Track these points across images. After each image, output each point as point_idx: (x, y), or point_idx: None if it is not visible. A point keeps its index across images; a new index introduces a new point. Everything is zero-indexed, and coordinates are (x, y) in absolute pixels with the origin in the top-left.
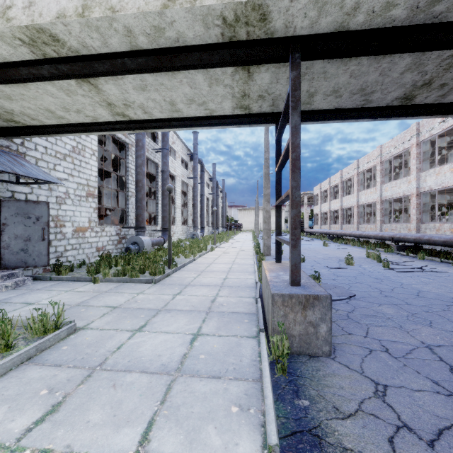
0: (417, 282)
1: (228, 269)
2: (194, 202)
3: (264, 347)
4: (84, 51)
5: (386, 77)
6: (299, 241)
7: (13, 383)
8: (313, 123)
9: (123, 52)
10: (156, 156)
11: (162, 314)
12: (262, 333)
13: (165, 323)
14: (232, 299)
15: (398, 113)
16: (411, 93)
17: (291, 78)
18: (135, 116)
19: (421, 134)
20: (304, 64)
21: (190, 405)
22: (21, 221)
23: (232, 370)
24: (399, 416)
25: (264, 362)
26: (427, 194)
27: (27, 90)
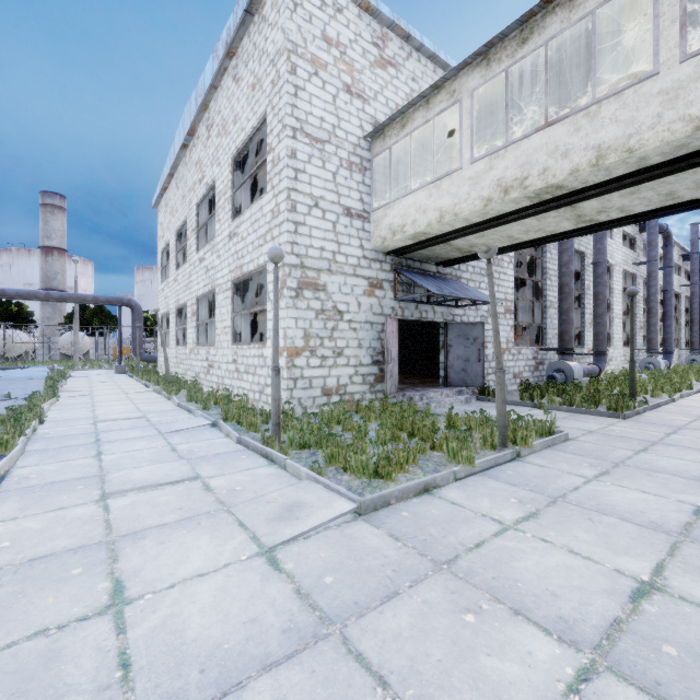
0: None
1: None
2: (649, 305)
3: None
4: (581, 186)
5: None
6: None
7: (553, 455)
8: None
9: (625, 174)
10: (582, 242)
11: (662, 446)
12: None
13: (672, 452)
14: None
15: None
16: None
17: None
18: (605, 218)
19: None
20: None
21: None
22: (461, 342)
23: None
24: None
25: None
26: None
27: (502, 227)
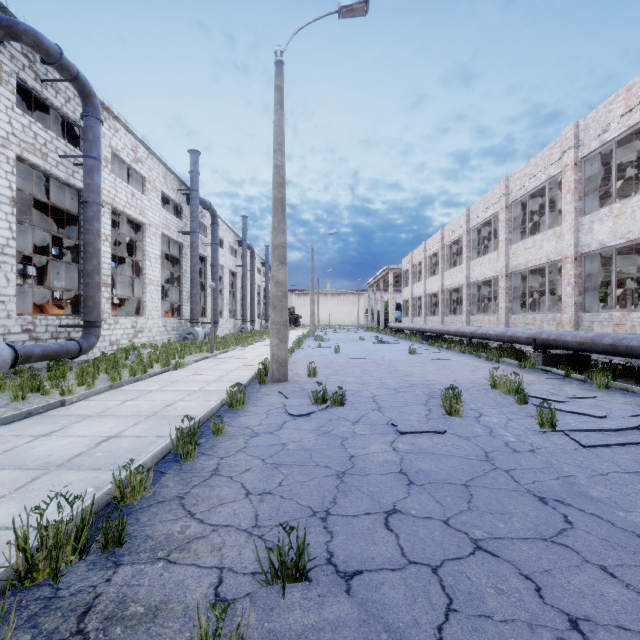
0: None
1: (85, 448)
2: (191, 275)
3: None
4: None
5: None
6: None
7: None
8: None
9: None
10: (78, 175)
11: None
12: None
13: None
14: None
15: None
16: None
17: None
18: None
19: (583, 145)
20: None
21: None
22: None
23: None
24: None
25: None
26: None
27: None
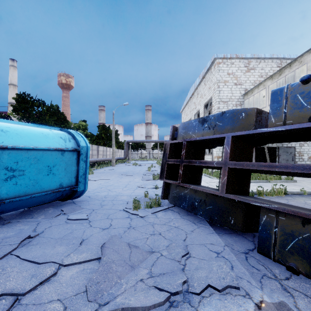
0: None
1: None
2: None
3: None
4: None
5: None
6: None
7: (281, 183)
8: None
9: None
10: None
11: None
12: None
13: None
14: None
15: None
16: None
17: None
18: None
19: None
20: None
21: None
22: (285, 154)
23: None
24: None
25: None
26: None
27: None
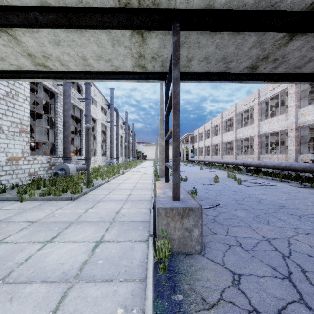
0: (258, 193)
1: (133, 187)
2: (111, 139)
3: (151, 250)
4: None
5: (240, 50)
6: (179, 166)
7: None
8: (192, 82)
9: (34, 6)
10: (81, 104)
11: (73, 226)
12: (151, 237)
13: (74, 233)
14: (132, 211)
15: (247, 78)
16: (256, 64)
17: (173, 41)
18: (54, 67)
19: (260, 97)
20: (183, 34)
21: (80, 312)
22: None
23: (123, 272)
24: (250, 301)
25: (149, 264)
26: (264, 136)
27: None
